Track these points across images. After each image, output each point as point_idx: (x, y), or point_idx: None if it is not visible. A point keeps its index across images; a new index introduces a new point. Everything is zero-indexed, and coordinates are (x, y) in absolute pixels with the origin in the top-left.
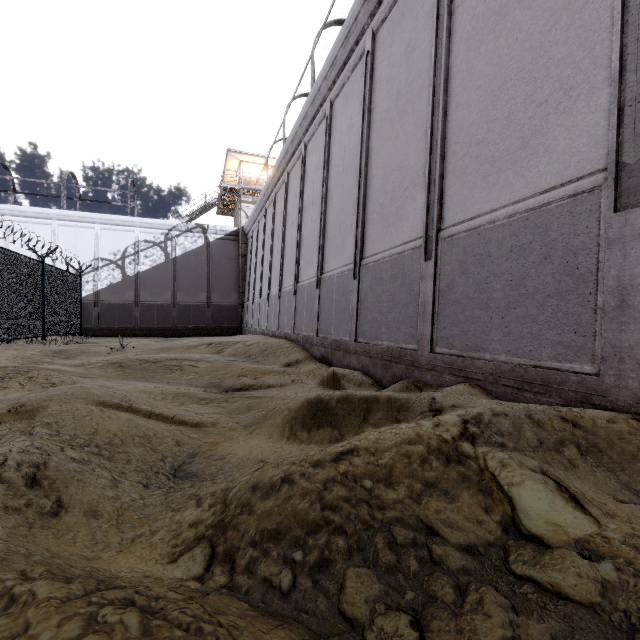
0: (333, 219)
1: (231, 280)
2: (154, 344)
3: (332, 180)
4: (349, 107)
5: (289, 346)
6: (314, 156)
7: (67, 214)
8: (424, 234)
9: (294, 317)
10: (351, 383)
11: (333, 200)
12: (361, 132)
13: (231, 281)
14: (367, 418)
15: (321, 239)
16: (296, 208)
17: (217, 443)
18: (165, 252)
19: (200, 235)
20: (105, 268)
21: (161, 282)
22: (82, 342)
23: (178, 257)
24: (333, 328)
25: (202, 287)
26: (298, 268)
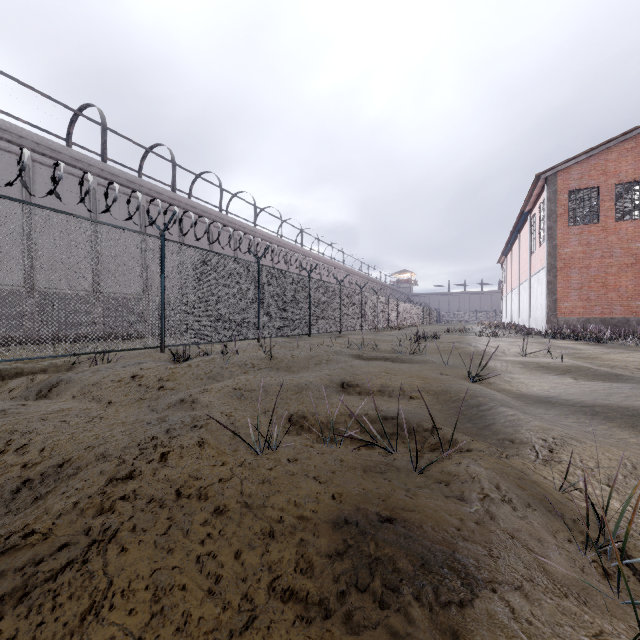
0: None
1: None
2: None
3: None
4: None
5: None
6: None
7: None
8: None
9: None
10: None
11: None
12: None
13: None
14: None
15: None
16: None
17: None
18: None
19: None
20: None
21: None
22: None
23: None
24: None
25: None
26: None
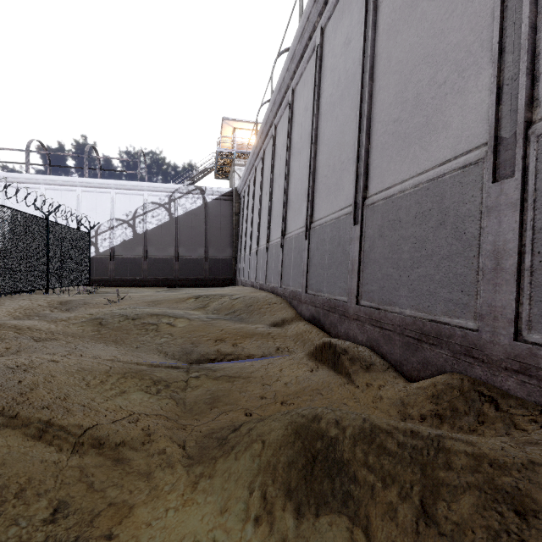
0: (325, 158)
1: (226, 236)
2: (151, 295)
3: (323, 115)
4: (345, 22)
5: (275, 301)
6: (302, 98)
7: (88, 181)
8: (492, 137)
9: (281, 270)
10: (356, 366)
11: (324, 137)
12: (363, 39)
13: (226, 237)
14: (431, 511)
15: (310, 183)
16: (283, 158)
17: (129, 511)
18: (169, 212)
19: (199, 196)
20: (119, 227)
21: (165, 239)
22: (94, 292)
23: (180, 216)
24: (325, 285)
25: (200, 243)
26: (285, 219)
